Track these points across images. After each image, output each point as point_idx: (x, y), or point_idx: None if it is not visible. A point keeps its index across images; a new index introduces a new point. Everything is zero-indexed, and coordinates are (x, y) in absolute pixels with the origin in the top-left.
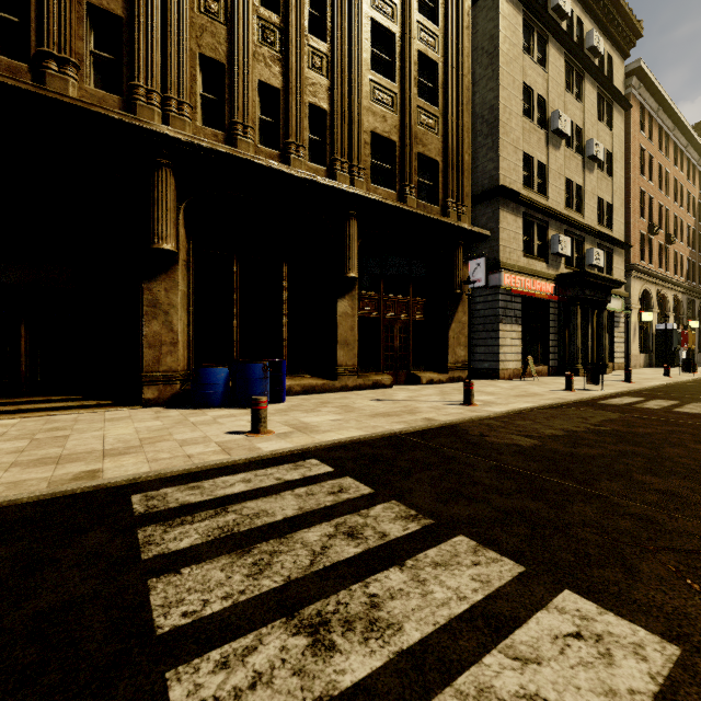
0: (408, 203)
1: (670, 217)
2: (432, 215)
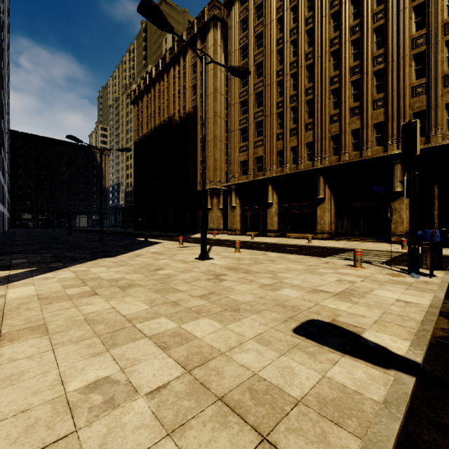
0: None
1: None
2: None
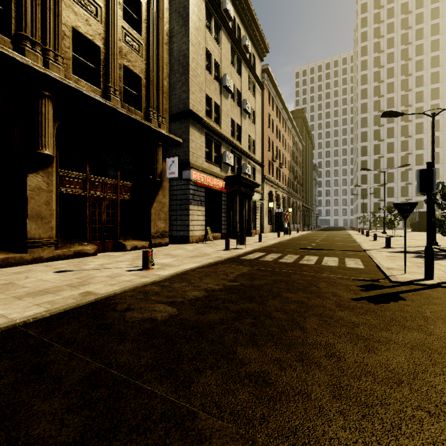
0: (112, 101)
1: (281, 154)
2: (134, 116)
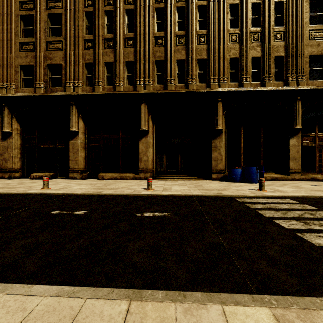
0: None
1: None
2: None
